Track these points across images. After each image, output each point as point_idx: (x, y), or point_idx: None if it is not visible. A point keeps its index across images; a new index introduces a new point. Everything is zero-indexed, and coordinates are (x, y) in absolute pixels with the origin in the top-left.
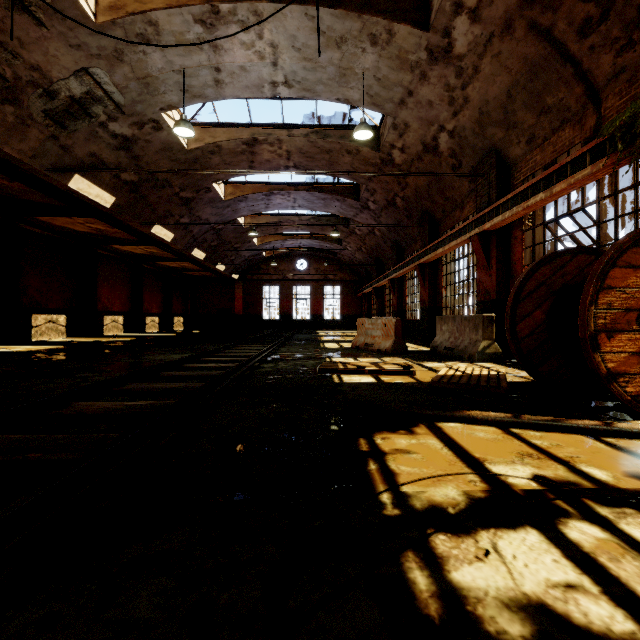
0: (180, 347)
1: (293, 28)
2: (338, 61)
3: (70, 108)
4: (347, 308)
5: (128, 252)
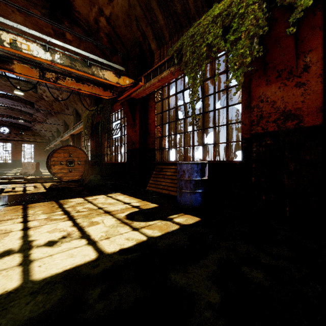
0: None
1: None
2: None
3: None
4: (38, 156)
5: None
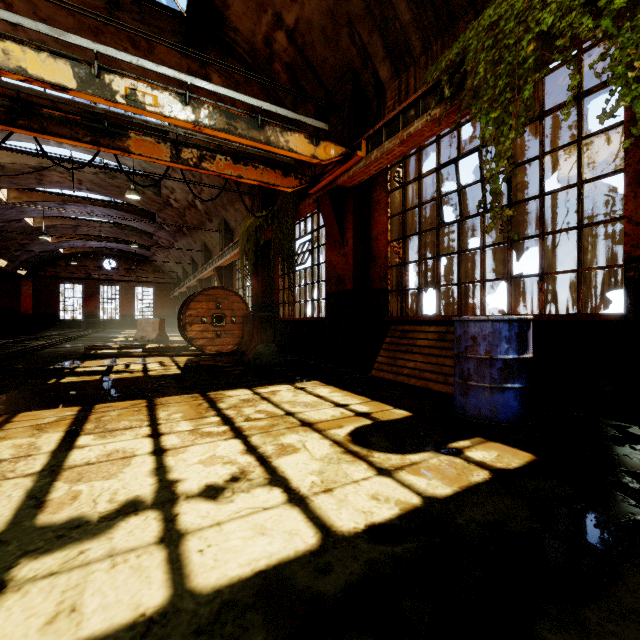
0: None
1: None
2: None
3: None
4: (161, 309)
5: None
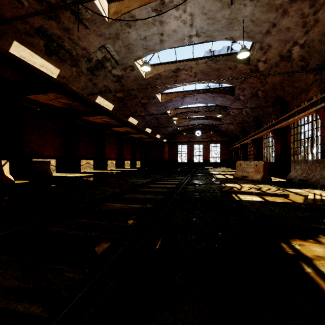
0: (142, 176)
1: (203, 2)
2: (228, 15)
3: (97, 65)
4: (223, 156)
5: (117, 131)
